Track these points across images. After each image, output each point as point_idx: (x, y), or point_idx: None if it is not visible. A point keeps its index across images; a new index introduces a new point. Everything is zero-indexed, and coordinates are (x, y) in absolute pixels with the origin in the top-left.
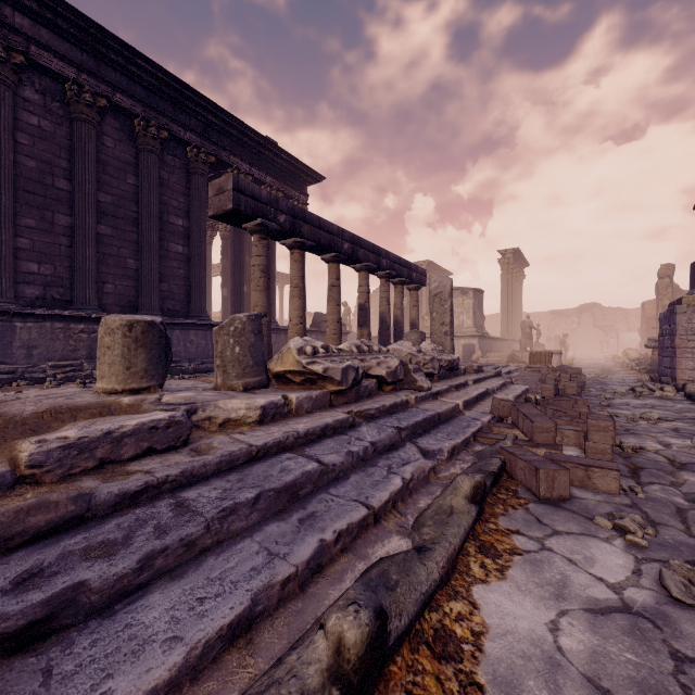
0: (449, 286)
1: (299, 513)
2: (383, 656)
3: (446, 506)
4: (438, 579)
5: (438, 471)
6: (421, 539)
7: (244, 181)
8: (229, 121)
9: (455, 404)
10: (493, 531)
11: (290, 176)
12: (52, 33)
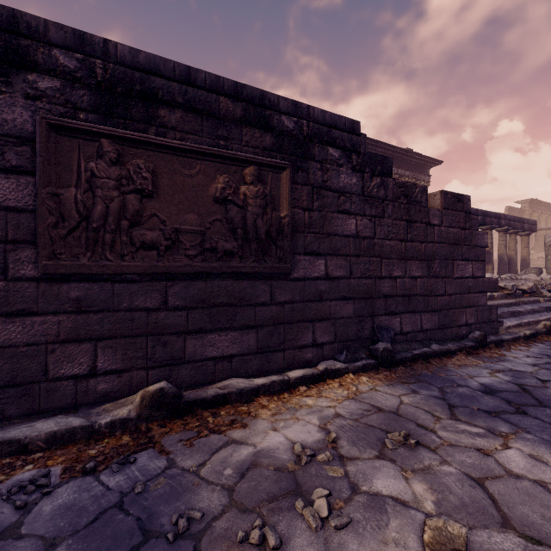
0: None
1: (517, 317)
2: None
3: None
4: None
5: None
6: None
7: None
8: (388, 148)
9: None
10: None
11: (419, 167)
12: None
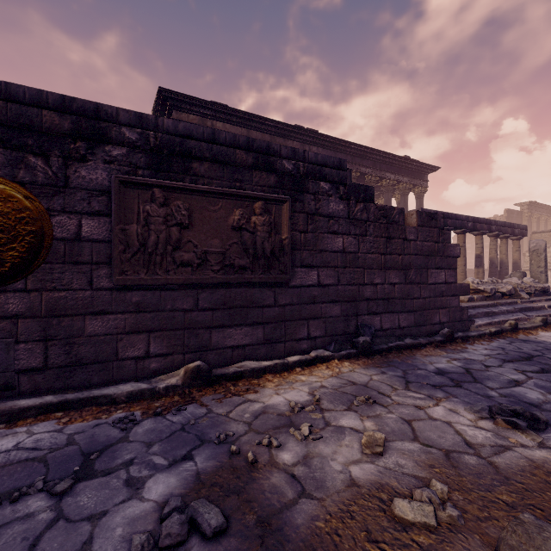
0: (543, 245)
1: (490, 317)
2: (517, 329)
3: (532, 321)
4: (528, 327)
5: (530, 319)
6: (524, 324)
7: (425, 209)
8: (387, 156)
9: (542, 305)
10: (548, 329)
11: (416, 173)
12: (322, 148)
